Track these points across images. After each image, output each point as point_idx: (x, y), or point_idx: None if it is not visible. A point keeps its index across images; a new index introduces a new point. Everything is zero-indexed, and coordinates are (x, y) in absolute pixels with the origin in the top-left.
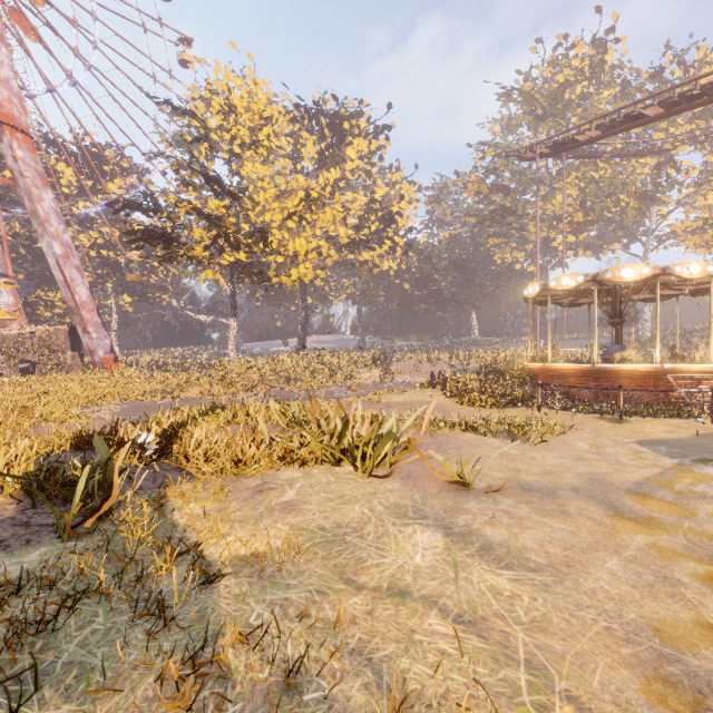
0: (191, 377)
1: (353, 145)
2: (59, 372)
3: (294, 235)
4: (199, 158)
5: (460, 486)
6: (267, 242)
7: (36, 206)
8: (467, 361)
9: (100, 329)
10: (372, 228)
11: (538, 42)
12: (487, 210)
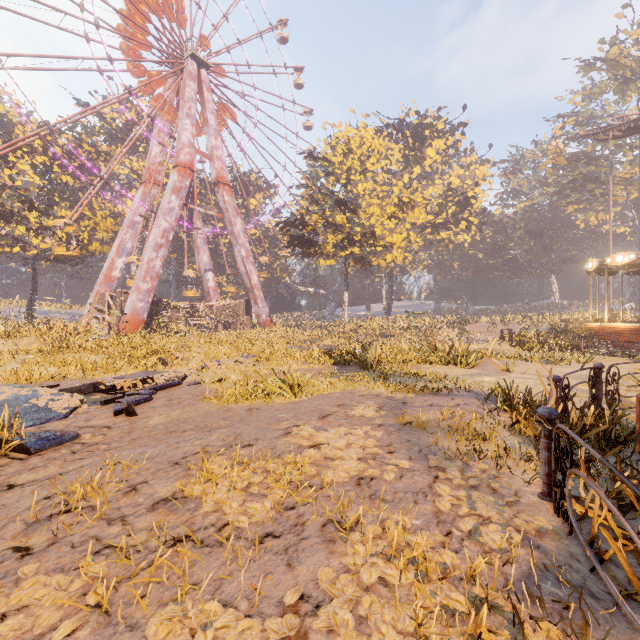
0: (324, 332)
1: (432, 146)
2: (241, 329)
3: (392, 232)
4: (326, 185)
5: (507, 372)
6: (375, 240)
7: (233, 228)
8: (540, 323)
9: (264, 301)
10: (449, 212)
11: (625, 7)
12: (566, 179)
